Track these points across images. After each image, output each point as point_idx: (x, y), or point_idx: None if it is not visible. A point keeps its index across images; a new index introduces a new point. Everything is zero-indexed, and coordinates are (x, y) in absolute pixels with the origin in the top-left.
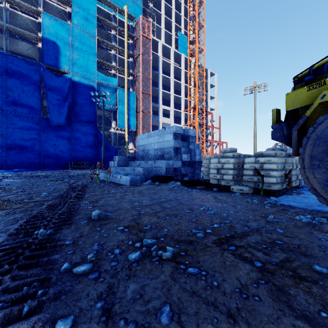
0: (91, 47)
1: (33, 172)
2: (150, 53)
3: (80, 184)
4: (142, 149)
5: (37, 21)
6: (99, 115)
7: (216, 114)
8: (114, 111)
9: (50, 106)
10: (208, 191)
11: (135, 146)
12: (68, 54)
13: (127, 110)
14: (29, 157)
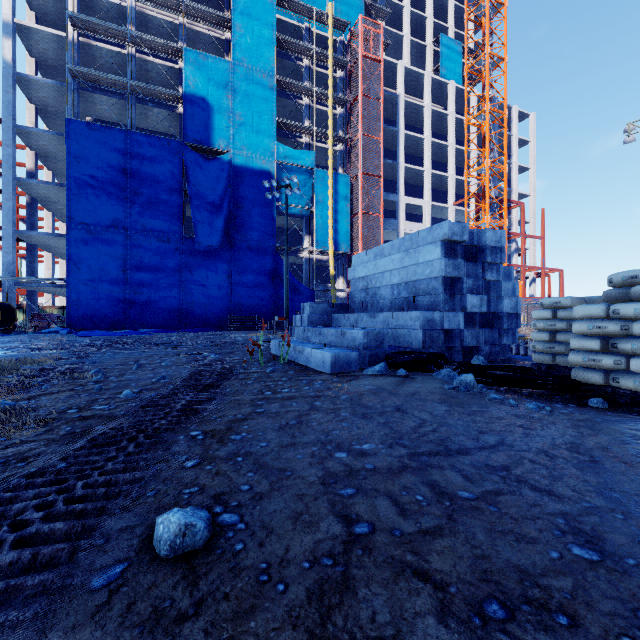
0: (265, 98)
1: (166, 335)
2: (380, 89)
3: (219, 368)
4: (362, 287)
5: (177, 68)
6: (280, 227)
7: (531, 206)
8: (307, 218)
9: (197, 216)
10: (576, 410)
11: (349, 284)
12: (226, 116)
13: (332, 212)
14: (165, 307)
